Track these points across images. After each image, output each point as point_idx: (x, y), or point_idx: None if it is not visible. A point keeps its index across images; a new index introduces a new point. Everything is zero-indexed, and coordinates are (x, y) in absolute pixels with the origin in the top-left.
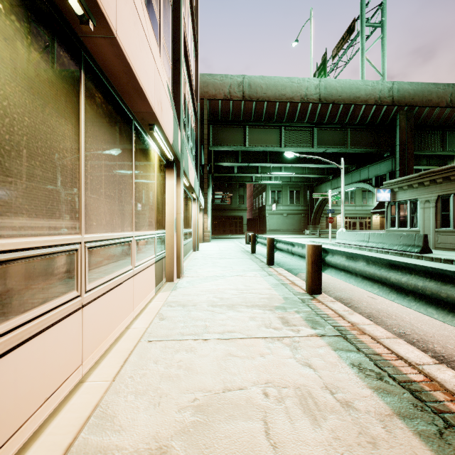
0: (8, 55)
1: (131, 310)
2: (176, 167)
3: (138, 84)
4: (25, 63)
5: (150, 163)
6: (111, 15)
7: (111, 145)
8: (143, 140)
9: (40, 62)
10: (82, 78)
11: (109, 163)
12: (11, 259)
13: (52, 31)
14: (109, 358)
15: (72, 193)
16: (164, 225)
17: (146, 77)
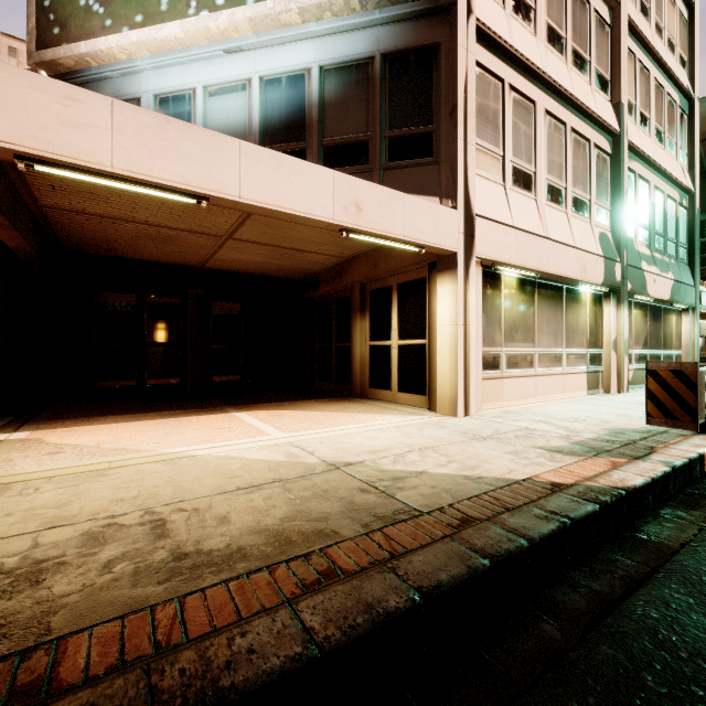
0: (518, 302)
1: (562, 392)
2: (616, 294)
3: (562, 276)
4: (521, 301)
5: (580, 303)
6: (546, 267)
7: (549, 308)
8: (572, 292)
9: (524, 297)
10: (536, 290)
11: (548, 317)
12: (518, 354)
13: (527, 284)
14: (546, 402)
15: (532, 334)
16: (601, 346)
17: (568, 267)
